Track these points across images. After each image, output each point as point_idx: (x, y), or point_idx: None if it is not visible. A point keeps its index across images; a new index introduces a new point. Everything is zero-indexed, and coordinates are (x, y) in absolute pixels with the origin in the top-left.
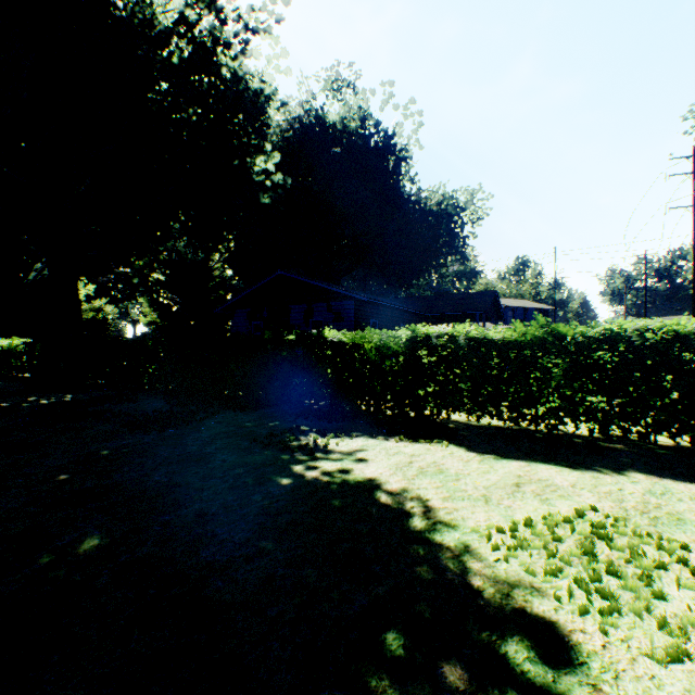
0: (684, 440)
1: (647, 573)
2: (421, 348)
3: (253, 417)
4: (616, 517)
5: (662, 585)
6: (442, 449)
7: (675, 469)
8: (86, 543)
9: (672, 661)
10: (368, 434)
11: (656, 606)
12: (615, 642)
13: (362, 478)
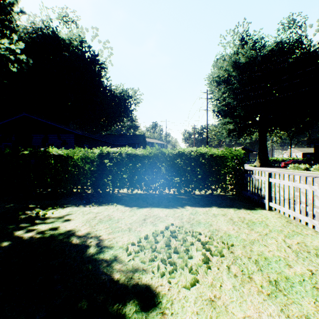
0: (203, 192)
1: (187, 248)
2: (106, 158)
3: None
4: (179, 226)
5: (192, 252)
6: (113, 207)
7: (200, 203)
8: None
9: (192, 286)
10: (74, 205)
11: (189, 262)
12: (173, 285)
13: (64, 231)
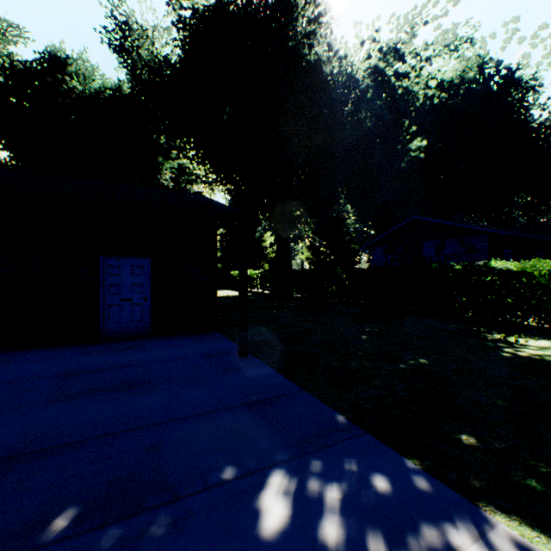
0: None
1: None
2: None
3: (432, 321)
4: None
5: None
6: None
7: None
8: (420, 360)
9: None
10: (548, 339)
11: None
12: None
13: None
